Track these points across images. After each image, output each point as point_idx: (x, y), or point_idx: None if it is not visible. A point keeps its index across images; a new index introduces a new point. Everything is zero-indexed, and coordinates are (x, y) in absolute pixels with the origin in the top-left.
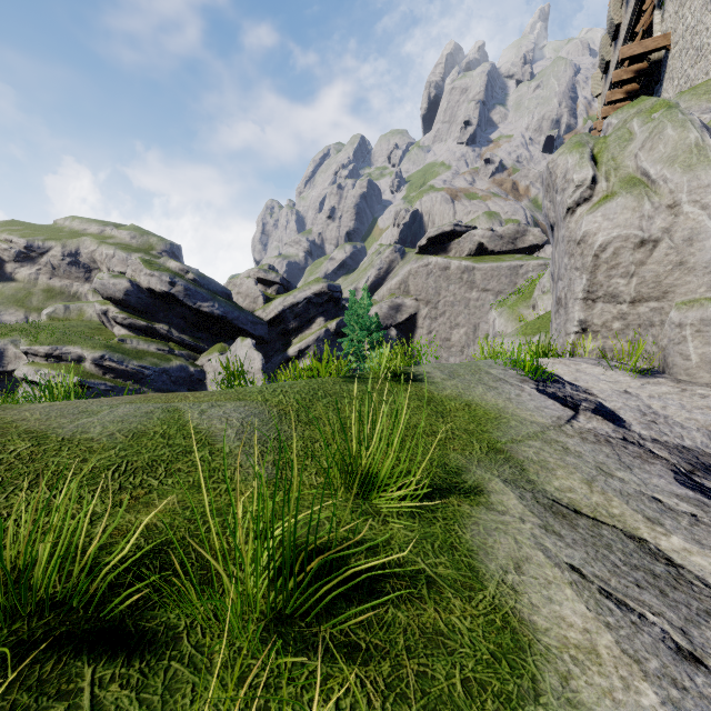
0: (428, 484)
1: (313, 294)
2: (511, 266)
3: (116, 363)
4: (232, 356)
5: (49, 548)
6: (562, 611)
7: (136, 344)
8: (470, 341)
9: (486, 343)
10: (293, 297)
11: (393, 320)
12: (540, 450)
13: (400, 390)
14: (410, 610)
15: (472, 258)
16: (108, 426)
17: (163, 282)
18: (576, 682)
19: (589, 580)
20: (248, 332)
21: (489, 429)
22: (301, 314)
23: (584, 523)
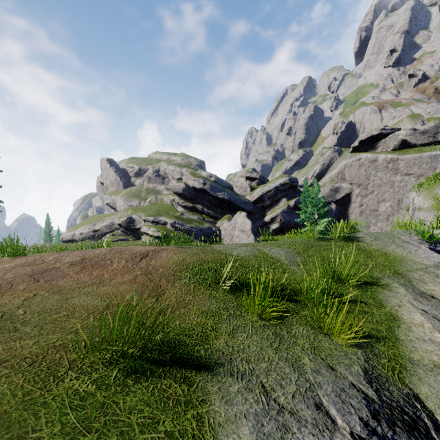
0: (364, 281)
1: (280, 185)
2: (431, 155)
3: (180, 225)
4: (234, 221)
5: (263, 279)
6: (414, 317)
7: (188, 216)
8: (394, 211)
9: (408, 213)
10: (268, 187)
11: (333, 198)
12: (422, 275)
13: (347, 245)
14: (359, 308)
15: (396, 151)
16: (245, 253)
17: (200, 183)
18: (412, 328)
19: (429, 314)
20: (242, 208)
21: (395, 265)
22: (272, 197)
23: (435, 301)
